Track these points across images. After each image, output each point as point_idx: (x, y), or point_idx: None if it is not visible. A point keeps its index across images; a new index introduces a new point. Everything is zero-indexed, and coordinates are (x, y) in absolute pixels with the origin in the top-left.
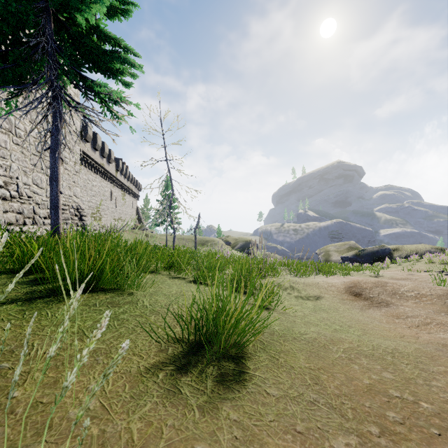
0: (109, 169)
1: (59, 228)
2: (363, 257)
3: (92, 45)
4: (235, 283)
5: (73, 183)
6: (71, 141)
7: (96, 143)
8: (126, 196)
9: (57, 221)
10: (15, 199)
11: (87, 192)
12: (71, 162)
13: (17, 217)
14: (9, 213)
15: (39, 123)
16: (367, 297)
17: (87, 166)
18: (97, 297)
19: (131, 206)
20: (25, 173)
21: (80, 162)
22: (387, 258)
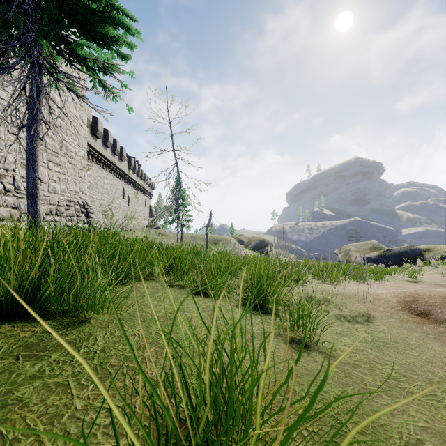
0: (121, 167)
1: (38, 222)
2: (389, 258)
3: (78, 3)
4: (267, 357)
5: (79, 178)
6: (77, 134)
7: (107, 140)
8: (139, 194)
9: (35, 214)
10: (11, 193)
11: (99, 189)
12: (77, 157)
13: (12, 212)
14: (2, 207)
15: (17, 98)
16: (441, 320)
17: (99, 164)
18: (17, 333)
19: (144, 204)
20: (23, 165)
21: (91, 159)
22: (419, 260)
